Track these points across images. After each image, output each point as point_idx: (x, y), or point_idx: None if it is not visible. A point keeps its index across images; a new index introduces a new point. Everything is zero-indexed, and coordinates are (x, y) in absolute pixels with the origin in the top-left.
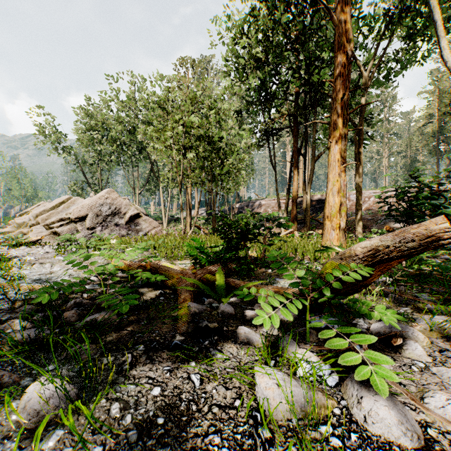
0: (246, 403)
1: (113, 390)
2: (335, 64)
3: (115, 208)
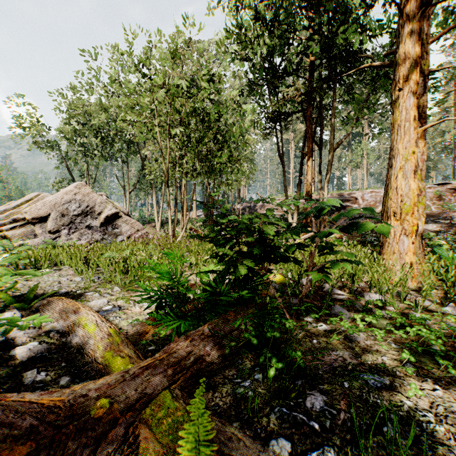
0: None
1: None
2: None
3: (87, 206)
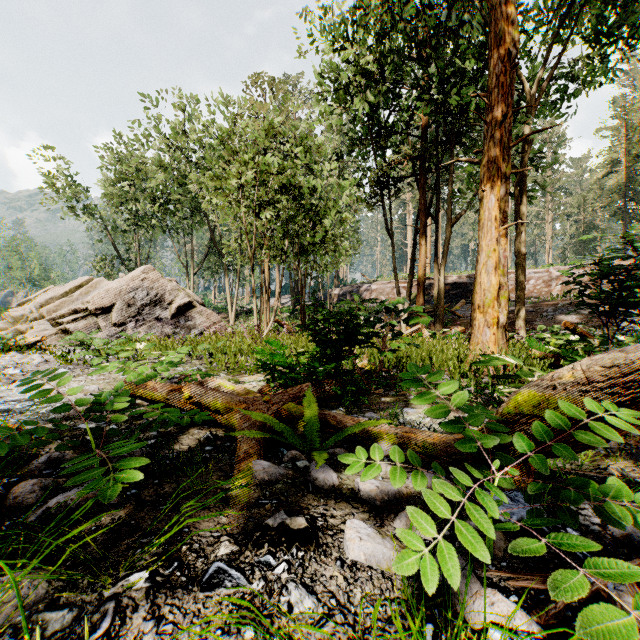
0: None
1: None
2: (490, 69)
3: (156, 294)
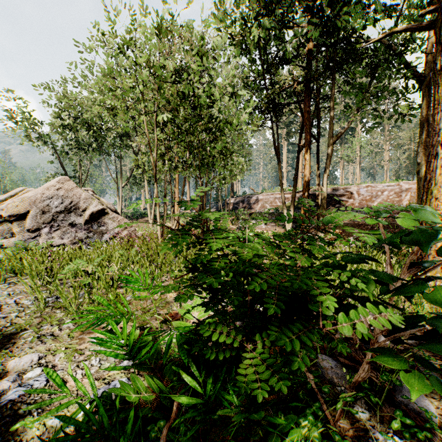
0: None
1: None
2: None
3: (71, 202)
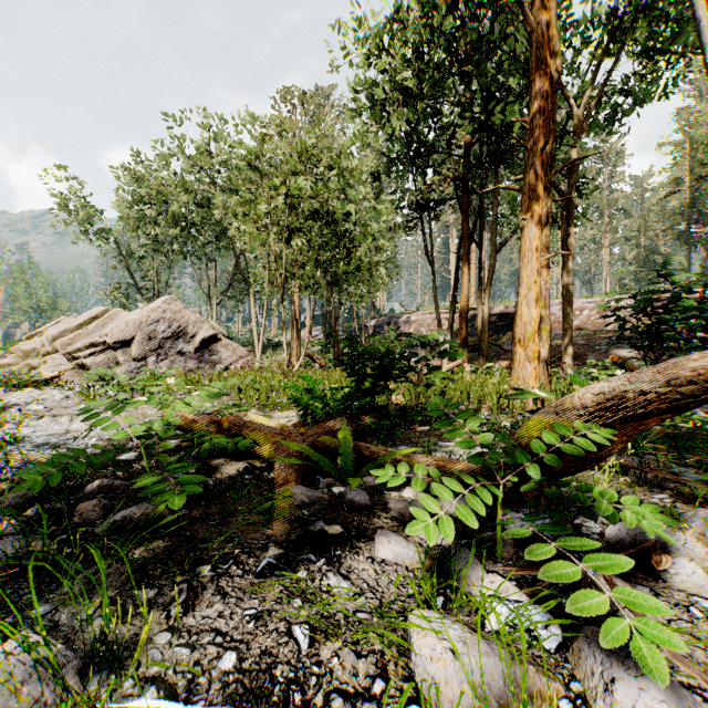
0: (395, 686)
1: (149, 658)
2: (531, 93)
3: (179, 326)
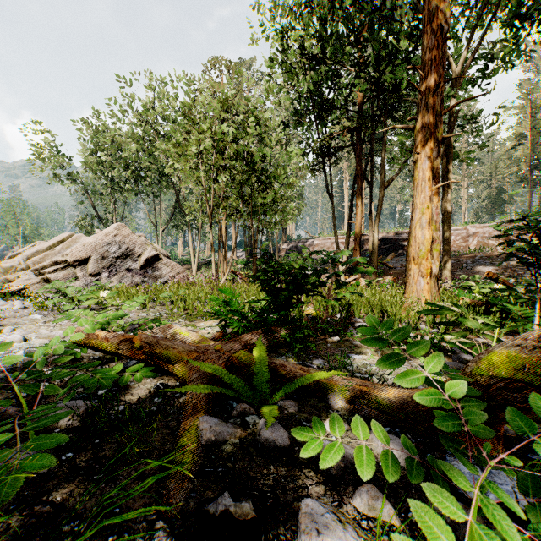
0: None
1: None
2: (423, 44)
3: (127, 248)
